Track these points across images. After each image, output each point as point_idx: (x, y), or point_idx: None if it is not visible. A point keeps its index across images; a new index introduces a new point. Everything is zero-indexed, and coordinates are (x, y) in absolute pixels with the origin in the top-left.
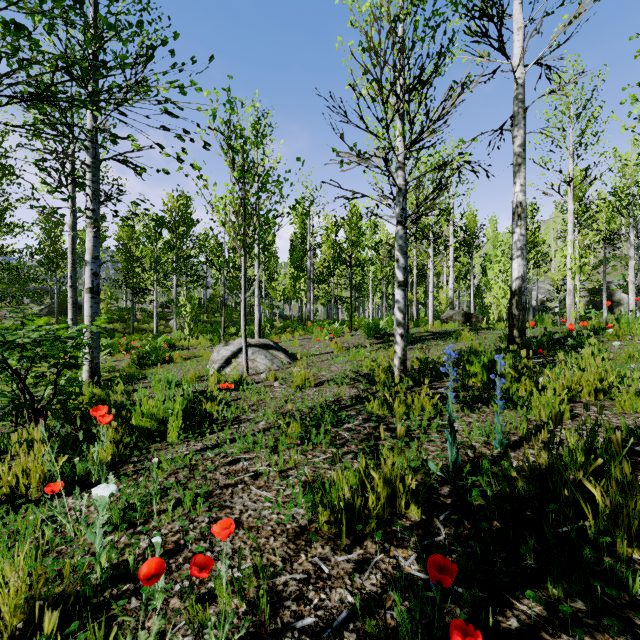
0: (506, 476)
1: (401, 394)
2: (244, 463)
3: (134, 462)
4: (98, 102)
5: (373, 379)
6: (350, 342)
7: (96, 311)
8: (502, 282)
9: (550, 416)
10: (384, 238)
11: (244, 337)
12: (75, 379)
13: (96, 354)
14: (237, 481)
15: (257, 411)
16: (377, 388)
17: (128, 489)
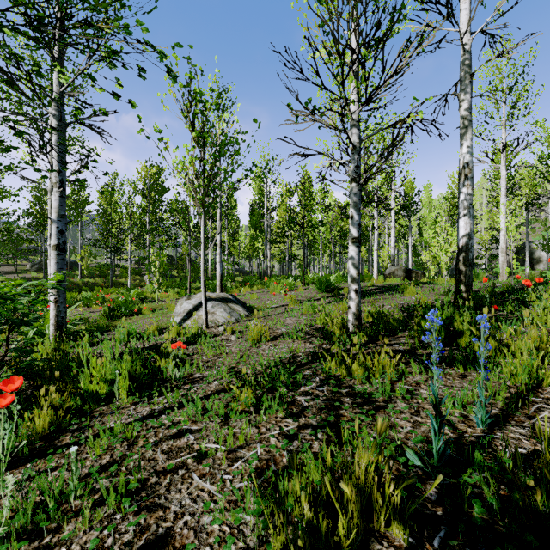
0: (518, 483)
1: (360, 354)
2: (190, 437)
3: (73, 431)
4: (62, 66)
5: (327, 334)
6: (303, 295)
7: (62, 267)
8: (443, 240)
9: (526, 382)
10: (333, 202)
11: (204, 292)
12: (45, 331)
13: (62, 308)
14: (178, 464)
15: (212, 368)
16: (334, 347)
17: (54, 471)
